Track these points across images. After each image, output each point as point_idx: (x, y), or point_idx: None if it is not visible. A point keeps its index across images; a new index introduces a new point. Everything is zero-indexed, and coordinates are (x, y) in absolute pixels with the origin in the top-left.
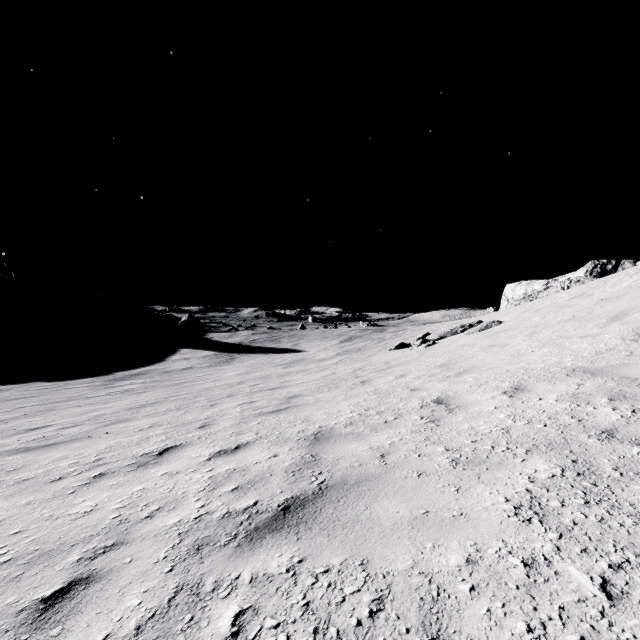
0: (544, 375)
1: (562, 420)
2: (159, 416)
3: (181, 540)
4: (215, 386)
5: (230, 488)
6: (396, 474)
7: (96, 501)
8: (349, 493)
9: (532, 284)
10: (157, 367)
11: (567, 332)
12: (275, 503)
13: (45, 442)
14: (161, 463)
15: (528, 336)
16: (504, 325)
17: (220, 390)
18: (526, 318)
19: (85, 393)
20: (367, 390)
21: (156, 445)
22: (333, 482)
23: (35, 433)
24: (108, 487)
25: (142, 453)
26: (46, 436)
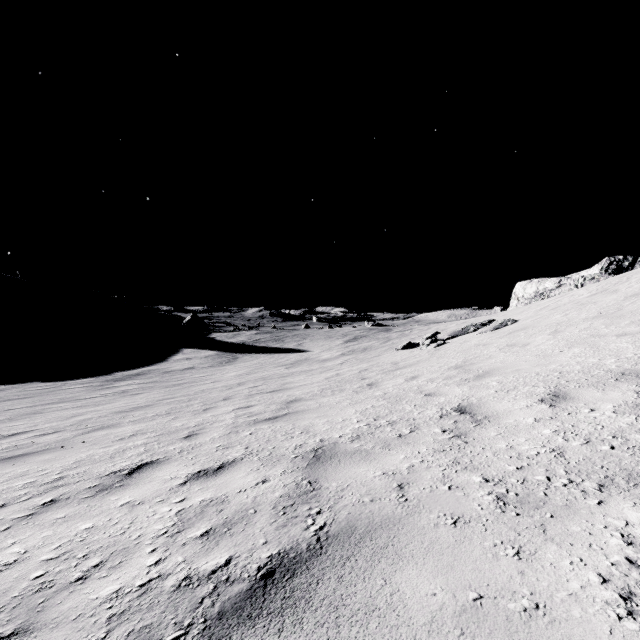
0: (586, 379)
1: (634, 440)
2: (146, 422)
3: (108, 632)
4: (213, 388)
5: (199, 532)
6: (422, 519)
7: (27, 545)
8: (358, 550)
9: (544, 282)
10: (158, 367)
11: (598, 330)
12: (254, 563)
13: (14, 452)
14: (127, 487)
15: (551, 335)
16: (520, 323)
17: (217, 392)
18: (544, 316)
19: (80, 394)
20: (375, 394)
21: (130, 460)
22: (336, 529)
23: (9, 440)
24: (51, 522)
25: (110, 471)
26: (19, 444)
